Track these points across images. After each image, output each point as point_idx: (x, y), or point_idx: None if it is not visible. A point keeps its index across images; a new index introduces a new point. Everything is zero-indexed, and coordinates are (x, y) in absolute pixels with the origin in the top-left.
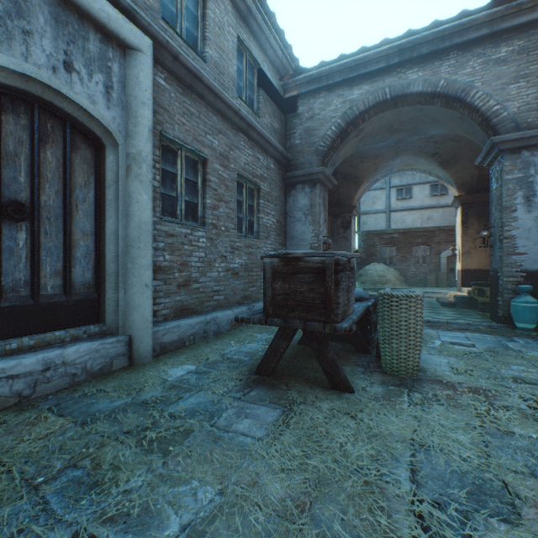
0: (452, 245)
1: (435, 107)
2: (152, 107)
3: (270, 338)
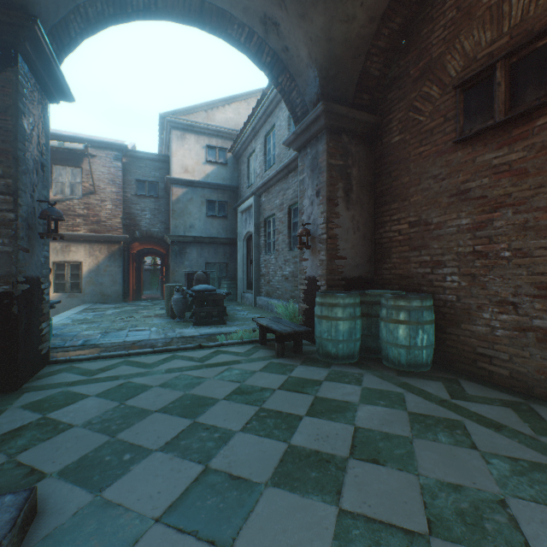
0: None
1: None
2: (254, 218)
3: (247, 315)
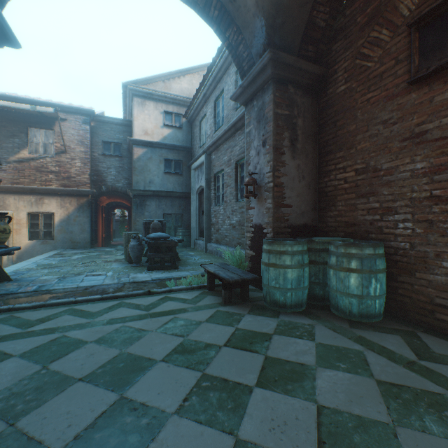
0: None
1: None
2: (205, 174)
3: (198, 260)
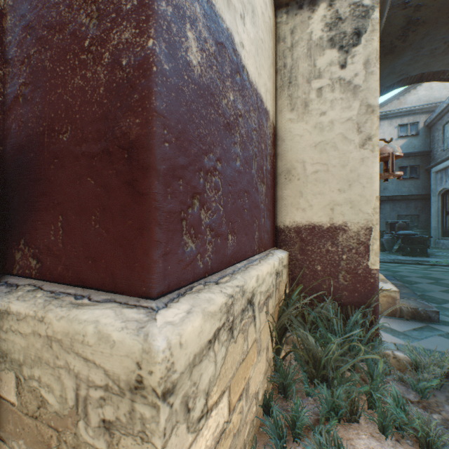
0: (389, 141)
1: (386, 86)
2: None
3: (446, 254)
